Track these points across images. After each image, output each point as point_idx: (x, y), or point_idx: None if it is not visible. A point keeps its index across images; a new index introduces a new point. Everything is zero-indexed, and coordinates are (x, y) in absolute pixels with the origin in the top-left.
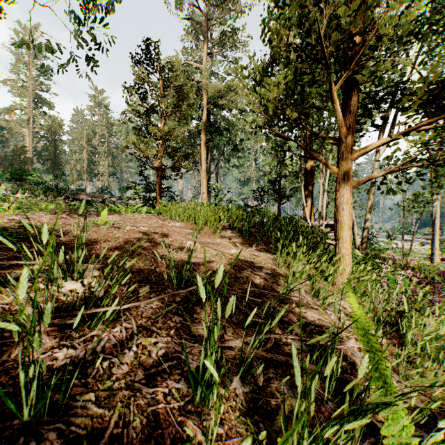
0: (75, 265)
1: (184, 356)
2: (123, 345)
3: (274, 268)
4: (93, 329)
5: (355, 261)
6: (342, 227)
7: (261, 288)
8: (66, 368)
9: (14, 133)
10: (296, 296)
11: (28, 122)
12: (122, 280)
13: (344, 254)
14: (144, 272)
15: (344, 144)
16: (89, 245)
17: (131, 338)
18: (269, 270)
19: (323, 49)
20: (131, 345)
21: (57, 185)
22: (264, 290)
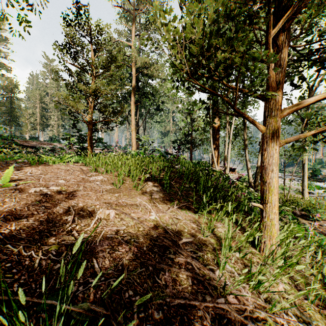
0: None
1: None
2: None
3: (199, 238)
4: None
5: None
6: (271, 190)
7: (189, 292)
8: None
9: None
10: None
11: None
12: None
13: (273, 219)
14: None
15: (273, 100)
16: None
17: None
18: (194, 242)
19: None
20: None
21: (2, 135)
22: (195, 301)
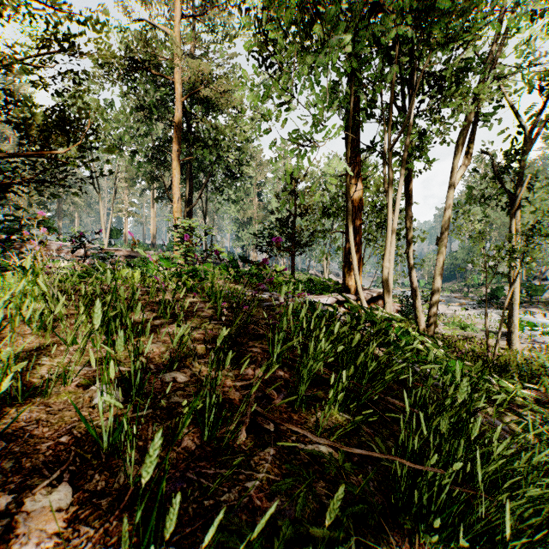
0: None
1: None
2: None
3: None
4: None
5: None
6: None
7: None
8: None
9: None
10: None
11: None
12: None
13: None
14: None
15: None
16: None
17: None
18: None
19: None
20: None
21: None
22: None
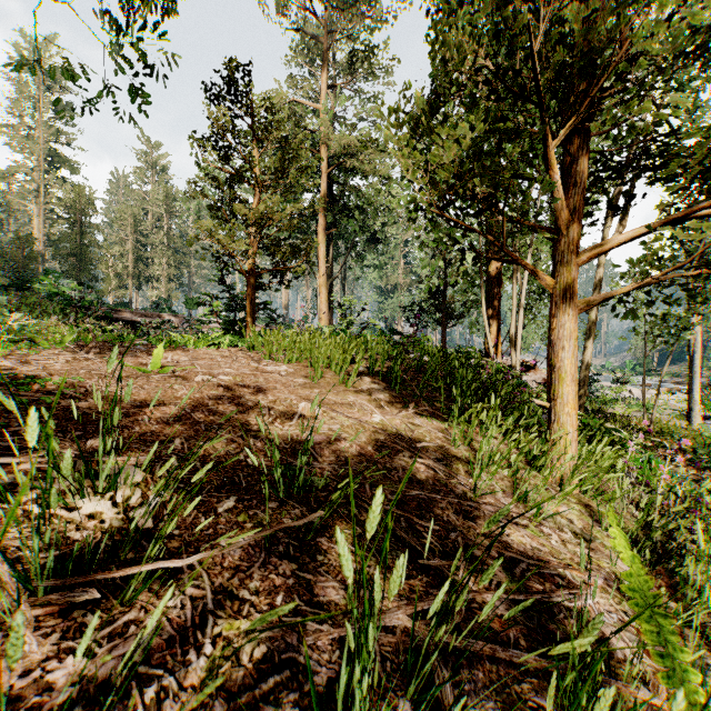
0: (100, 465)
1: (304, 656)
2: (186, 639)
3: (448, 448)
4: (129, 604)
5: (578, 432)
6: (561, 378)
7: (429, 490)
8: (69, 709)
9: (15, 211)
10: (489, 502)
11: (38, 193)
12: (184, 507)
13: (565, 423)
14: (227, 467)
15: (565, 238)
16: (130, 416)
17: (201, 623)
18: (439, 451)
19: (536, 78)
20: (202, 639)
21: (83, 299)
22: (435, 495)
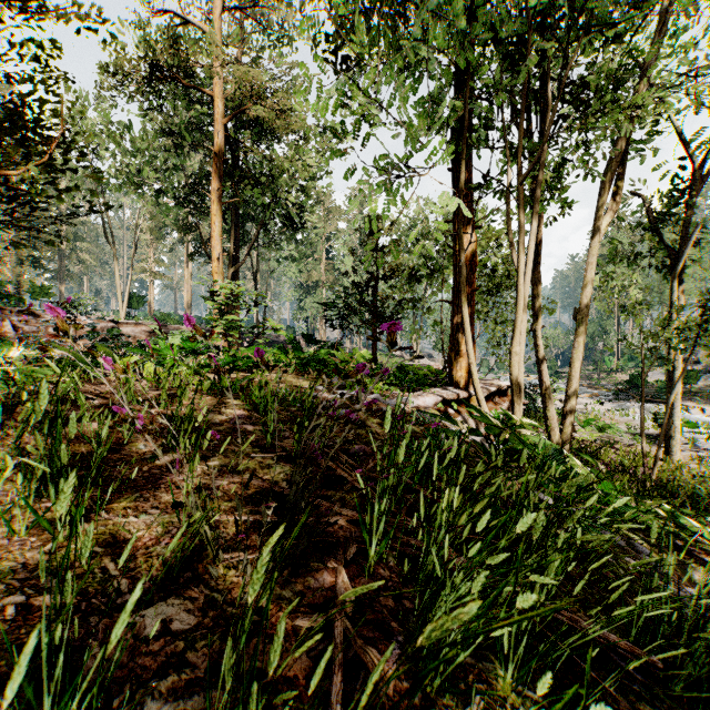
0: None
1: None
2: None
3: None
4: None
5: None
6: None
7: None
8: None
9: None
10: None
11: None
12: None
13: None
14: None
15: None
16: None
17: None
18: None
19: None
20: None
21: None
22: None
